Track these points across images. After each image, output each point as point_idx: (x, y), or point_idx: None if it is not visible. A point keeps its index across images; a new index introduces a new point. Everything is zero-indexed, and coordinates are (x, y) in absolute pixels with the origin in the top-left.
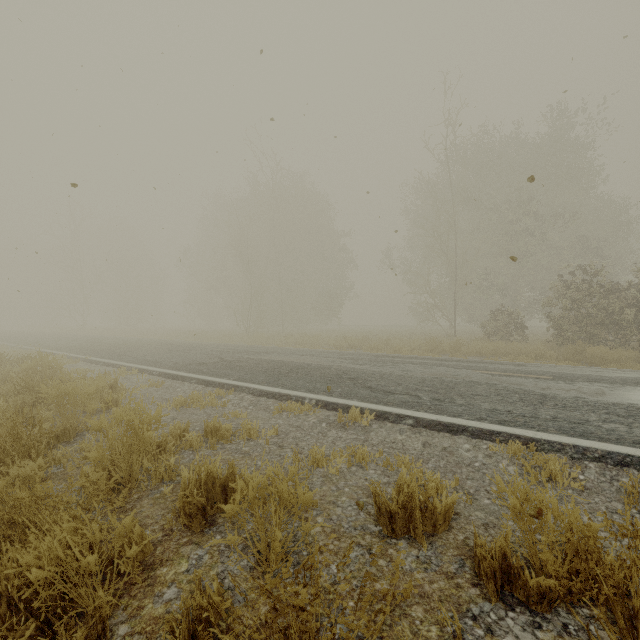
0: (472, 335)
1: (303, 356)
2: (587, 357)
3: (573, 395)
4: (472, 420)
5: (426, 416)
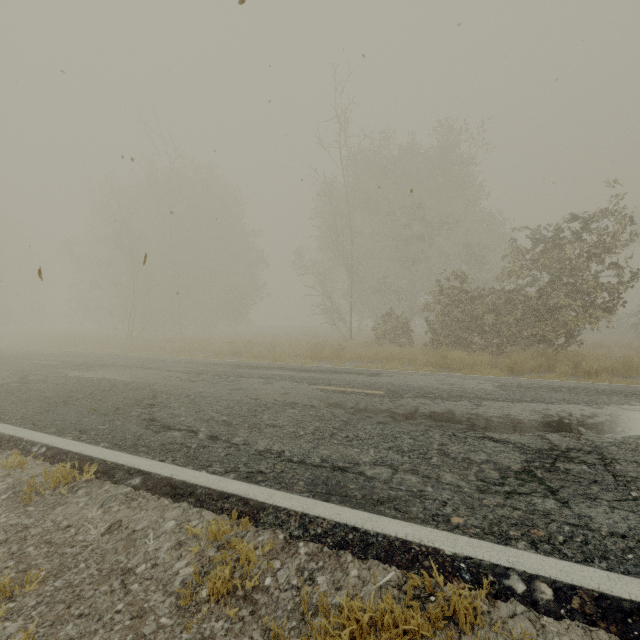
0: (370, 338)
1: (143, 370)
2: (453, 361)
3: (379, 419)
4: (216, 474)
5: (162, 470)
